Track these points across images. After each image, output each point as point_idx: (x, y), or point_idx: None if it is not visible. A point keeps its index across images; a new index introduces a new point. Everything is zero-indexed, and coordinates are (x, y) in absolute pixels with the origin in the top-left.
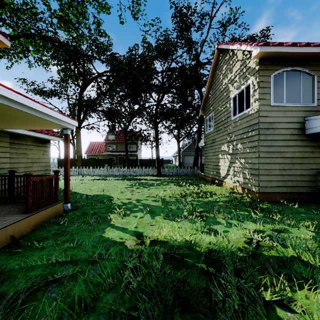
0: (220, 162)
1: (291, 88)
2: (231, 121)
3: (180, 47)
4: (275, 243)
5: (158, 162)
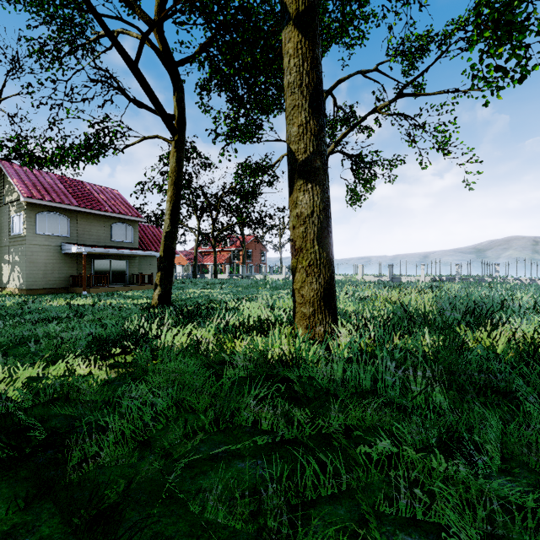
0: (4, 270)
1: (53, 224)
2: (12, 236)
3: None
4: (6, 299)
5: None
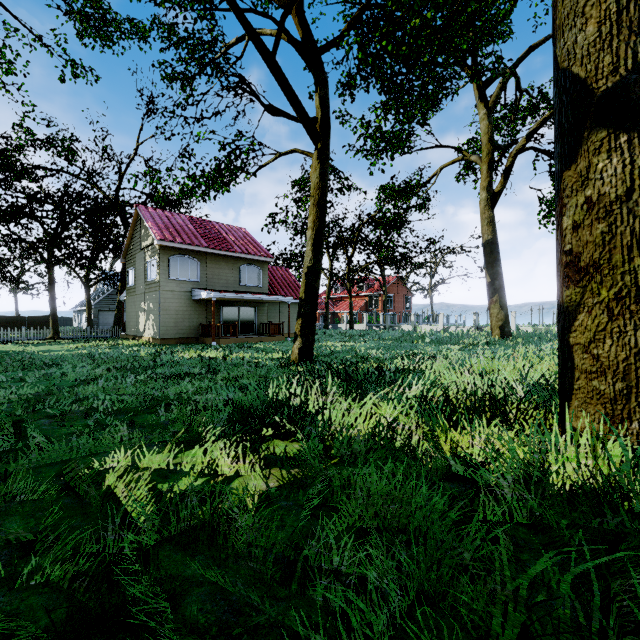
0: (140, 318)
1: (183, 268)
2: (147, 282)
3: (91, 151)
4: (141, 349)
5: (55, 319)
